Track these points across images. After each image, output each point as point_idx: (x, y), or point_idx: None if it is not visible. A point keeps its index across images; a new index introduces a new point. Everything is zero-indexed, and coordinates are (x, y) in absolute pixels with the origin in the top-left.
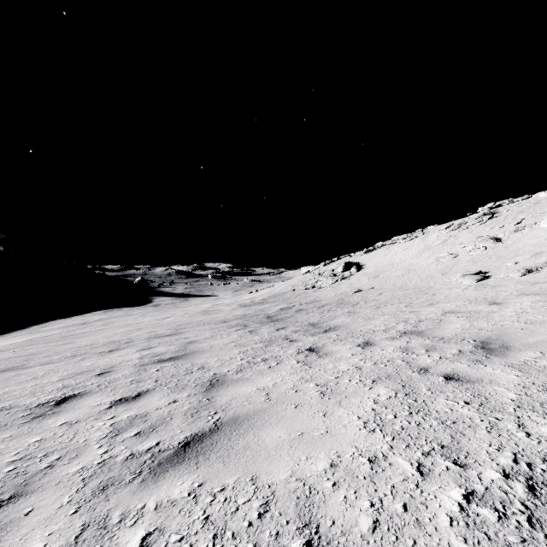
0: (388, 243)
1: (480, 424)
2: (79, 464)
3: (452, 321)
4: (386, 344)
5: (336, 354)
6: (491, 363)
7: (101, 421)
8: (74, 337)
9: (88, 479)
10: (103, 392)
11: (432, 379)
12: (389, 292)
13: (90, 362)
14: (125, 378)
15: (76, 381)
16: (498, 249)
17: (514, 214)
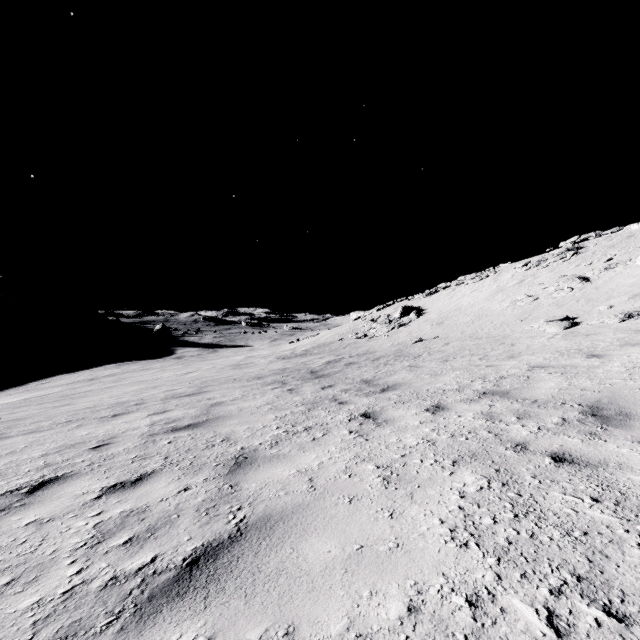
0: (453, 283)
1: (627, 537)
2: (35, 594)
3: (544, 379)
4: (463, 409)
5: (399, 421)
6: (613, 438)
7: (82, 520)
8: (75, 396)
9: (41, 624)
10: (95, 474)
11: (536, 461)
12: (457, 342)
13: (86, 431)
14: (126, 453)
15: (63, 457)
16: (587, 290)
17: (603, 250)
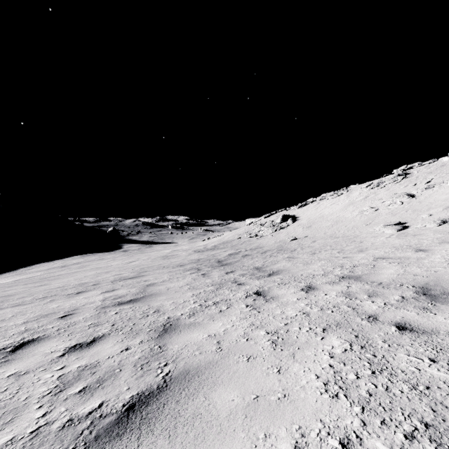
0: (318, 199)
1: None
2: (10, 432)
3: (385, 267)
4: (328, 289)
5: (282, 298)
6: (440, 311)
7: (49, 373)
8: (51, 279)
9: None
10: (61, 337)
11: (385, 329)
12: (321, 240)
13: (57, 304)
14: (84, 321)
15: (39, 324)
16: (413, 203)
17: (424, 175)
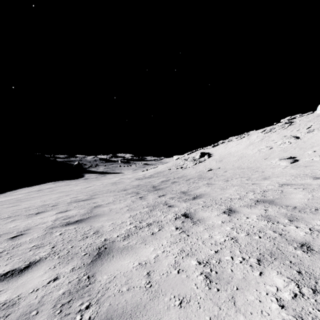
0: (226, 141)
1: None
2: None
3: (293, 192)
4: (248, 212)
5: (208, 220)
6: None
7: None
8: (23, 200)
9: None
10: None
11: None
12: (231, 170)
13: (15, 224)
14: (30, 242)
15: None
16: (299, 143)
17: (304, 123)
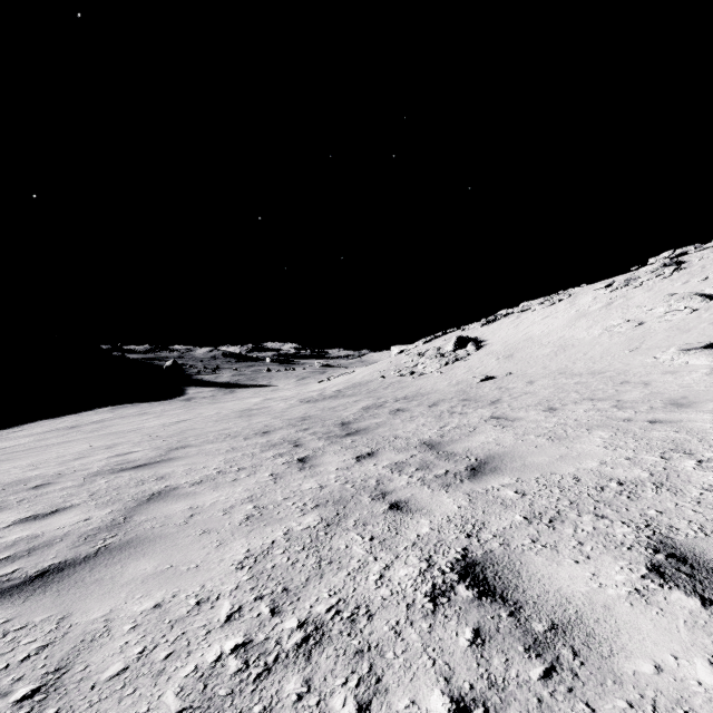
0: (517, 310)
1: None
2: None
3: None
4: None
5: (618, 646)
6: None
7: None
8: None
9: None
10: None
11: None
12: (545, 380)
13: None
14: None
15: None
16: None
17: None
